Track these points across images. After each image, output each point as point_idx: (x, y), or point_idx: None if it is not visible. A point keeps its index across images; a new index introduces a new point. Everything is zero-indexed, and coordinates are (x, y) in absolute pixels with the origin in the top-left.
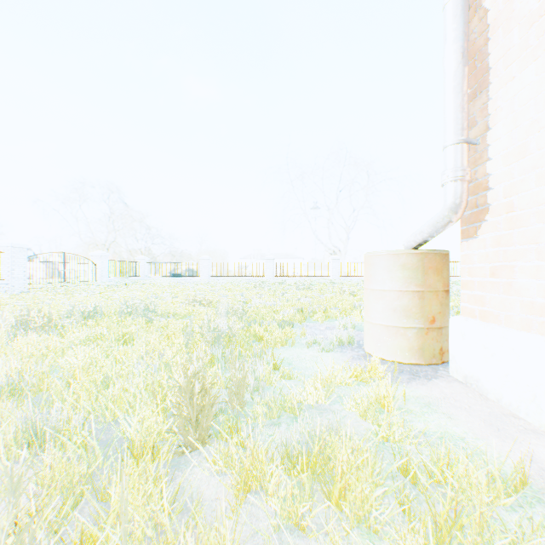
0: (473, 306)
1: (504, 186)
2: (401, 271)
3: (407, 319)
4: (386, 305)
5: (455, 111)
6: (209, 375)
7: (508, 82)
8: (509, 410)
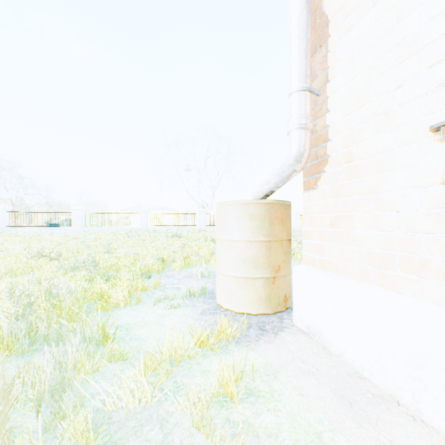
0: (313, 254)
1: (344, 136)
2: (250, 221)
3: (256, 270)
4: (236, 255)
5: (300, 57)
6: None
7: (347, 32)
8: (353, 367)
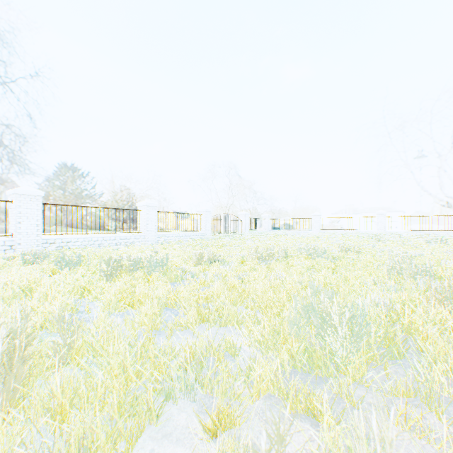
0: None
1: None
2: None
3: None
4: None
5: None
6: None
7: None
8: None
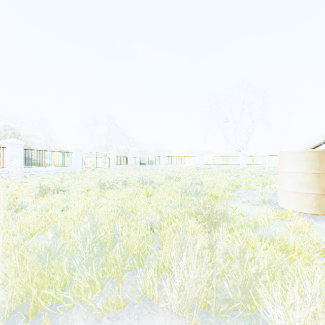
0: None
1: None
2: (304, 161)
3: (308, 189)
4: (294, 180)
5: None
6: (207, 209)
7: None
8: None
